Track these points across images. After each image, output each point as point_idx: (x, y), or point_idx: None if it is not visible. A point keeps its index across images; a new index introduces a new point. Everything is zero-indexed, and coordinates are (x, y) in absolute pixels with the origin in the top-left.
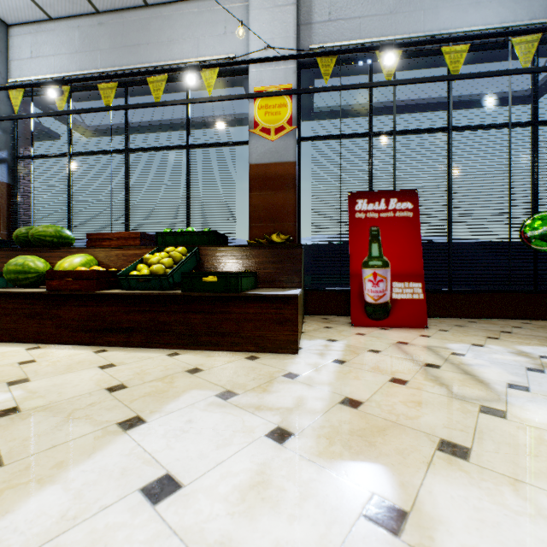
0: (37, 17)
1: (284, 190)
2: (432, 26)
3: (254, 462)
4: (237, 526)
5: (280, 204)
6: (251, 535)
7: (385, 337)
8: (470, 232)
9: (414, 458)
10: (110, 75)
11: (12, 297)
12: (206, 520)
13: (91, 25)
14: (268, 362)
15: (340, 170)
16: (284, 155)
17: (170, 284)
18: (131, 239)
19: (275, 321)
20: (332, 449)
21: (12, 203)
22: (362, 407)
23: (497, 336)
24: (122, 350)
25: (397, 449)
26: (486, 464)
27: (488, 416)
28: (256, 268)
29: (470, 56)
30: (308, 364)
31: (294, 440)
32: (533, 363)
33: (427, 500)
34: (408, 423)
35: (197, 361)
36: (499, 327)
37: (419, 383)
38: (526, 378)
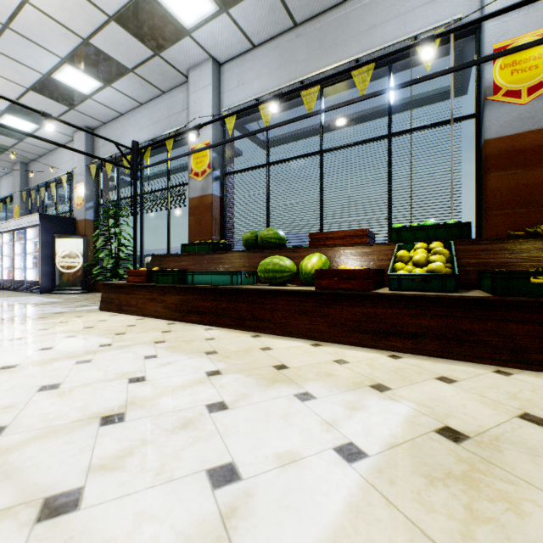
0: (243, 49)
1: (542, 164)
2: None
3: None
4: None
5: (537, 183)
6: None
7: None
8: None
9: None
10: (327, 77)
11: (281, 294)
12: None
13: (288, 40)
14: None
15: None
16: (542, 120)
17: (455, 285)
18: (356, 237)
19: None
20: None
21: (222, 213)
22: None
23: None
24: (418, 358)
25: None
26: None
27: None
28: None
29: None
30: None
31: None
32: None
33: None
34: None
35: None
36: None
37: None
38: None
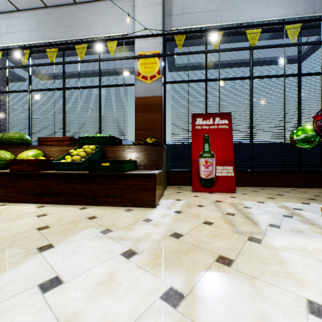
0: (10, 9)
1: (155, 112)
2: (240, 18)
3: (109, 269)
4: (87, 304)
5: (153, 120)
6: (93, 309)
7: (209, 198)
8: (262, 137)
9: (201, 266)
10: (52, 44)
11: None
12: (70, 301)
13: (42, 14)
14: (137, 213)
15: (188, 101)
16: (155, 92)
17: (83, 167)
18: (64, 141)
19: (143, 189)
20: (156, 261)
21: None
22: (182, 237)
23: (274, 197)
24: (53, 206)
25: (192, 261)
26: (240, 268)
27: (251, 242)
28: (137, 158)
29: (263, 36)
30: (160, 213)
31: (136, 256)
32: (288, 212)
33: (199, 288)
34: (204, 246)
35: (96, 212)
36: (277, 192)
37: (219, 224)
38: (281, 220)
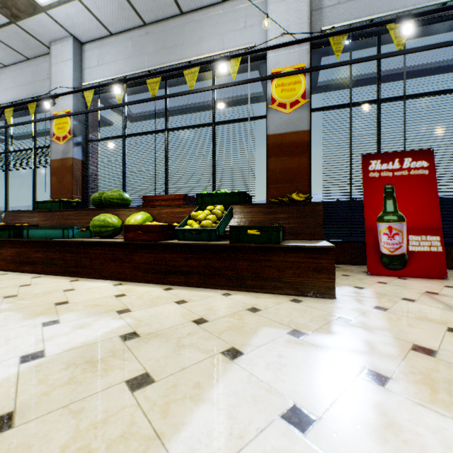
0: (102, 34)
1: (298, 155)
2: None
3: (368, 402)
4: None
5: (295, 167)
6: None
7: (408, 286)
8: None
9: None
10: (159, 72)
11: (100, 245)
12: None
13: (140, 35)
14: (314, 306)
15: (350, 135)
16: (298, 125)
17: (217, 236)
18: (176, 200)
19: (313, 269)
20: (440, 397)
21: (84, 175)
22: (439, 355)
23: None
24: (184, 289)
25: None
26: None
27: None
28: (282, 223)
29: None
30: (352, 309)
31: (393, 384)
32: None
33: None
34: None
35: (250, 301)
36: None
37: None
38: None
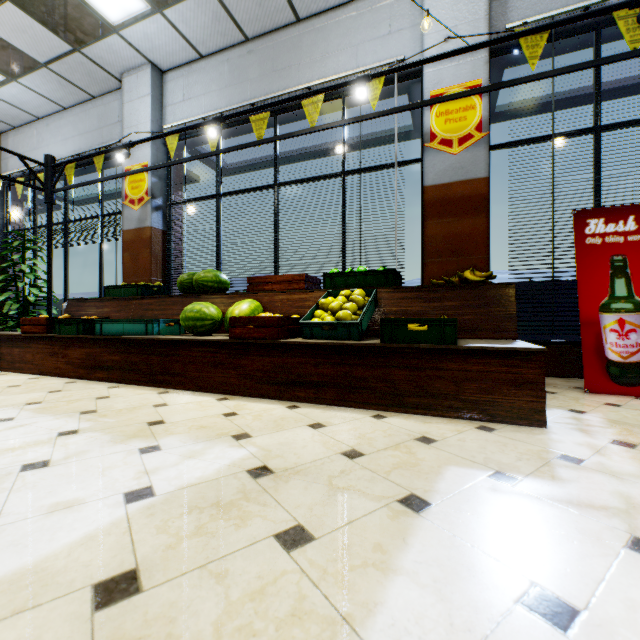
0: (189, 58)
1: (471, 214)
2: None
3: None
4: None
5: (466, 233)
6: None
7: None
8: None
9: None
10: (269, 104)
11: (195, 344)
12: None
13: (240, 55)
14: (515, 437)
15: (552, 182)
16: (471, 171)
17: (359, 333)
18: (294, 282)
19: (510, 383)
20: None
21: (166, 250)
22: None
23: None
24: (315, 408)
25: None
26: None
27: None
28: (451, 314)
29: None
30: (579, 444)
31: None
32: None
33: None
34: None
35: (416, 427)
36: None
37: None
38: None
